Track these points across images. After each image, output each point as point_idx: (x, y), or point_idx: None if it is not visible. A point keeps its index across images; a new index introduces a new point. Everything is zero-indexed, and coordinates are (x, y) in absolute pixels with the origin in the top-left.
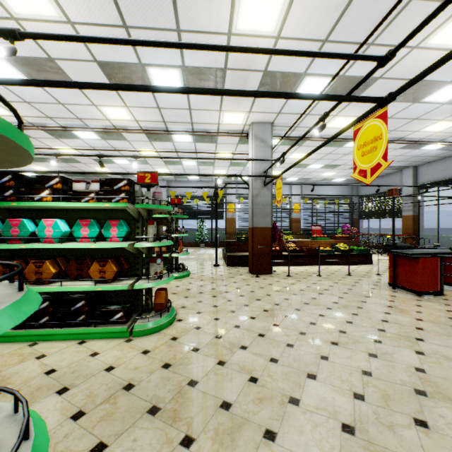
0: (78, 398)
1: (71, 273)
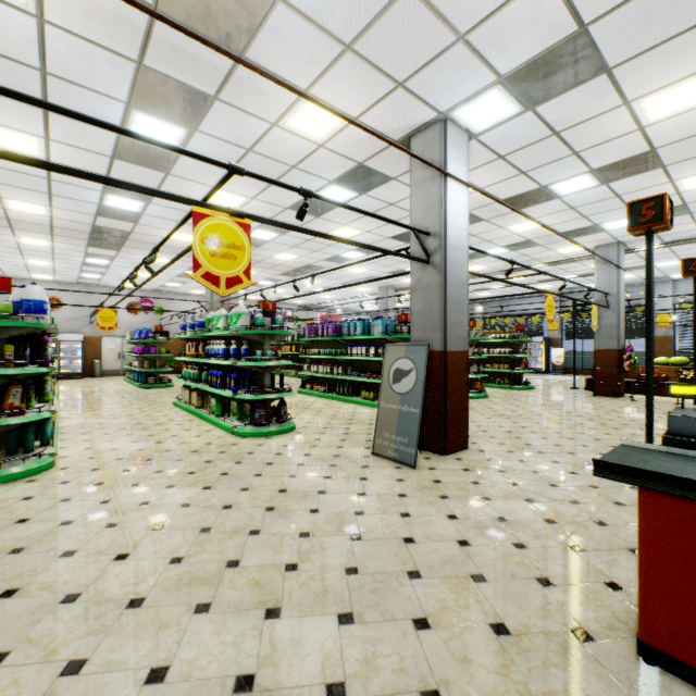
0: None
1: None
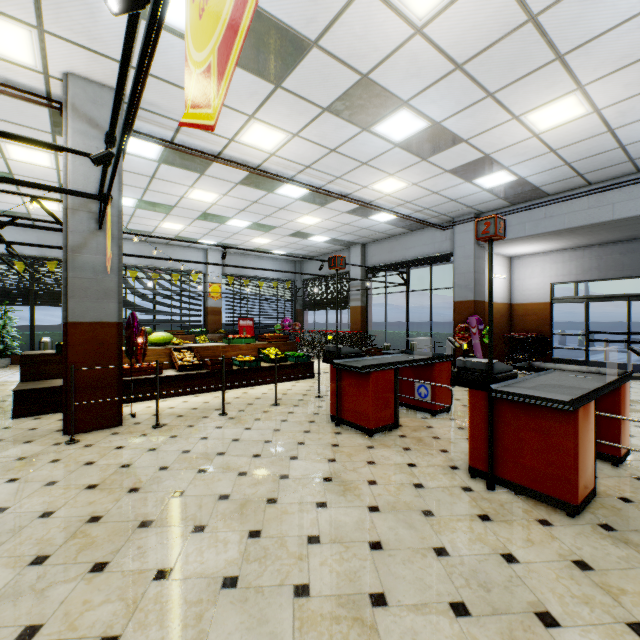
0: None
1: None
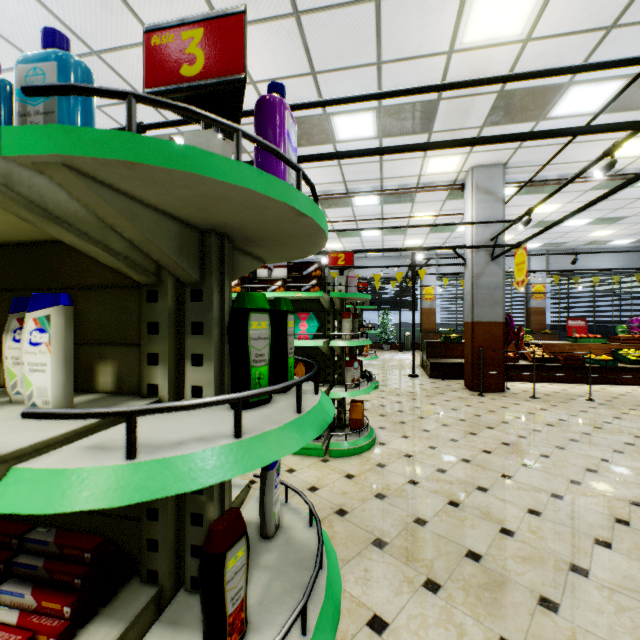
0: None
1: None
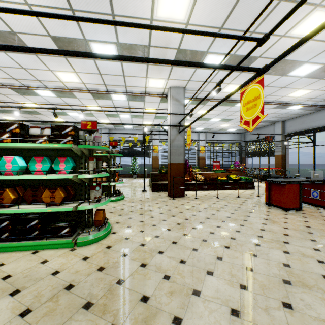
0: (27, 298)
1: (28, 198)
